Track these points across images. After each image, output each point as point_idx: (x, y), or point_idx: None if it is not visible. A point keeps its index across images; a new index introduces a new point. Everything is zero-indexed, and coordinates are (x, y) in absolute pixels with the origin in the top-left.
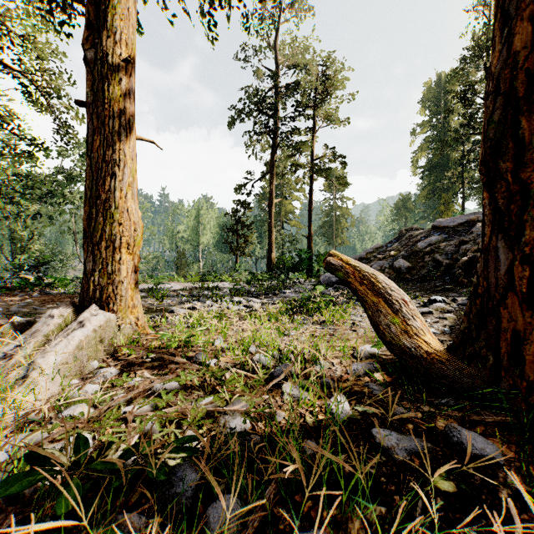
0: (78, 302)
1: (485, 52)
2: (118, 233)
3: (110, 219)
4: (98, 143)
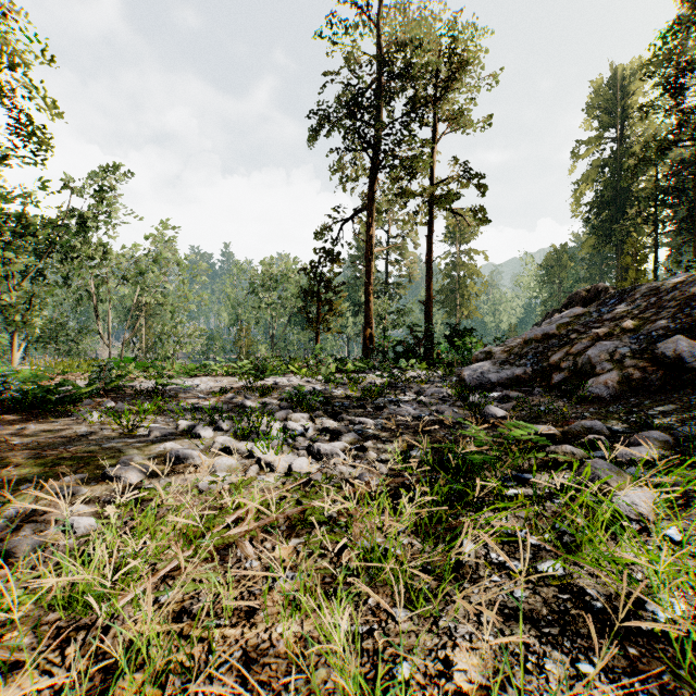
0: None
1: None
2: None
3: None
4: None
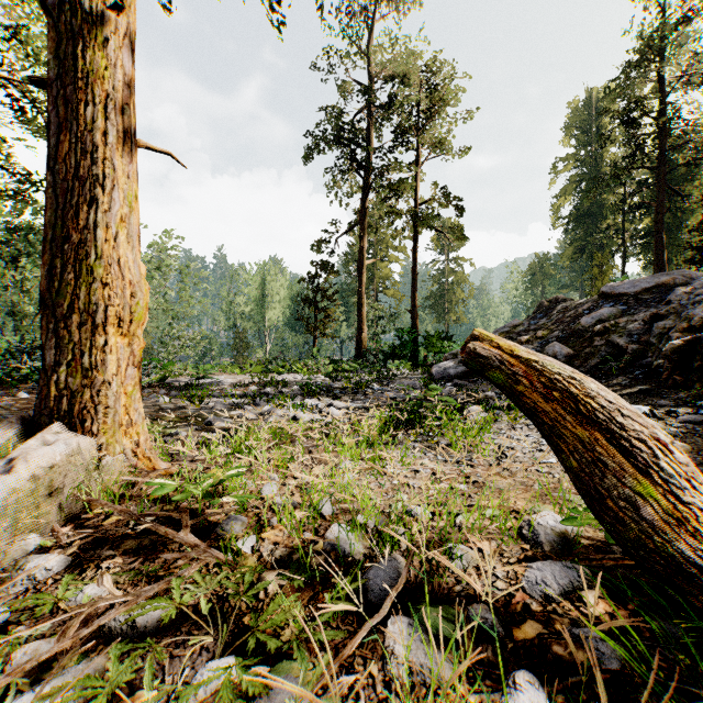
0: (33, 417)
1: (658, 53)
2: (101, 300)
3: (87, 275)
4: (67, 148)
